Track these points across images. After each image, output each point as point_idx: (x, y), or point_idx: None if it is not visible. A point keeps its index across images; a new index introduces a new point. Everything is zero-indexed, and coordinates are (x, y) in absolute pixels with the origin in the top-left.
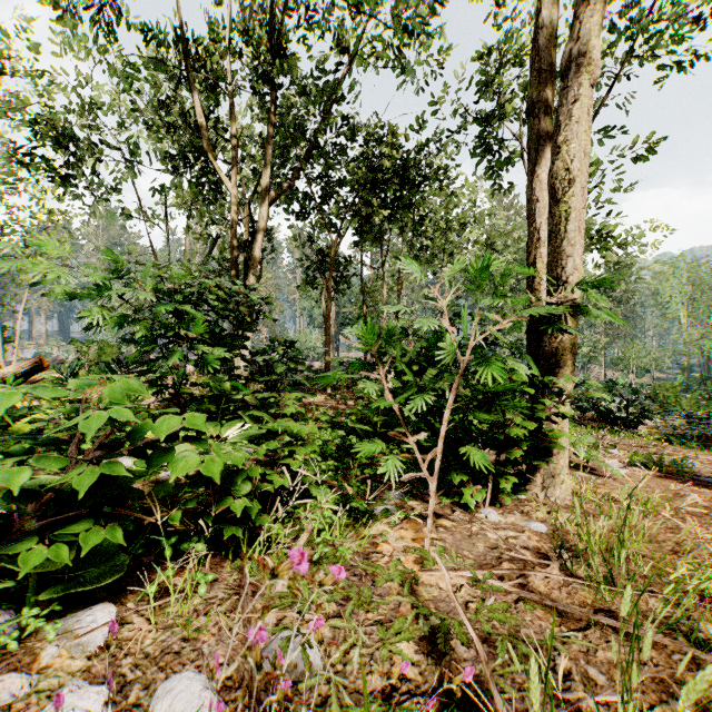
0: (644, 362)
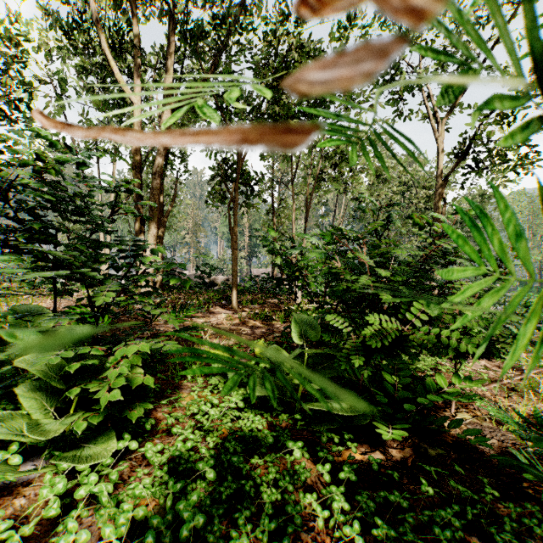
0: None
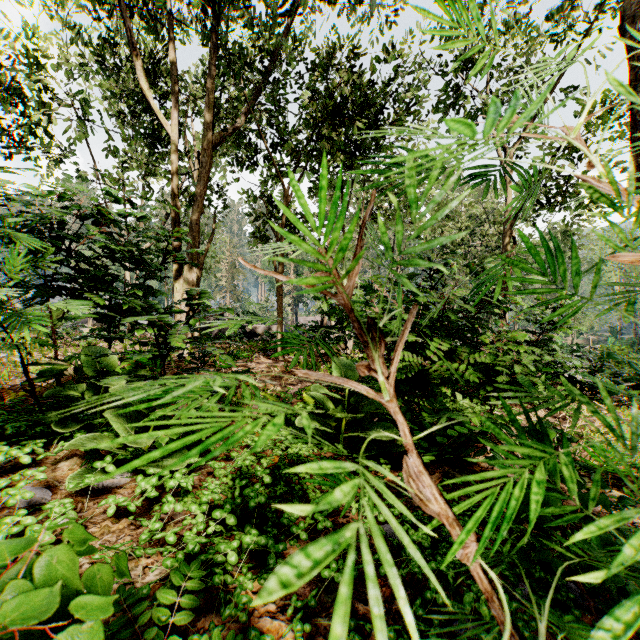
0: (583, 325)
